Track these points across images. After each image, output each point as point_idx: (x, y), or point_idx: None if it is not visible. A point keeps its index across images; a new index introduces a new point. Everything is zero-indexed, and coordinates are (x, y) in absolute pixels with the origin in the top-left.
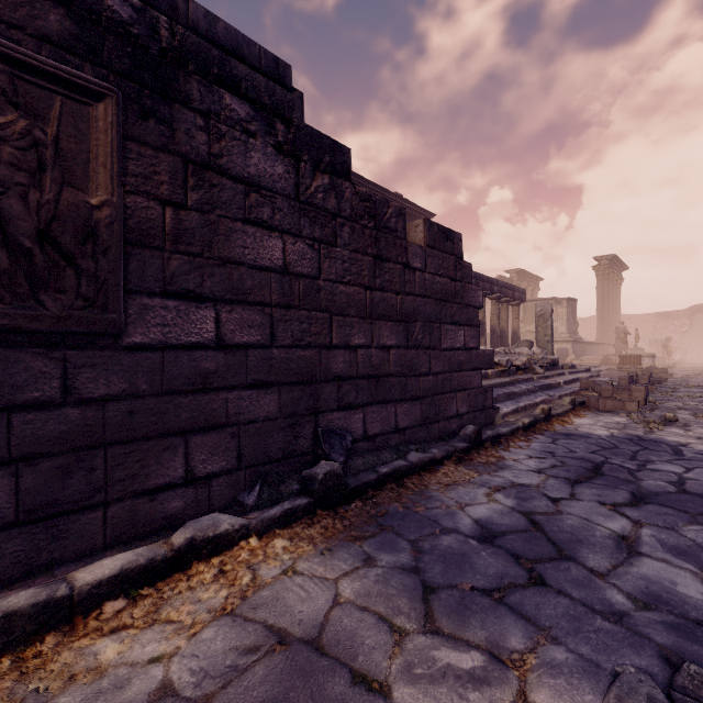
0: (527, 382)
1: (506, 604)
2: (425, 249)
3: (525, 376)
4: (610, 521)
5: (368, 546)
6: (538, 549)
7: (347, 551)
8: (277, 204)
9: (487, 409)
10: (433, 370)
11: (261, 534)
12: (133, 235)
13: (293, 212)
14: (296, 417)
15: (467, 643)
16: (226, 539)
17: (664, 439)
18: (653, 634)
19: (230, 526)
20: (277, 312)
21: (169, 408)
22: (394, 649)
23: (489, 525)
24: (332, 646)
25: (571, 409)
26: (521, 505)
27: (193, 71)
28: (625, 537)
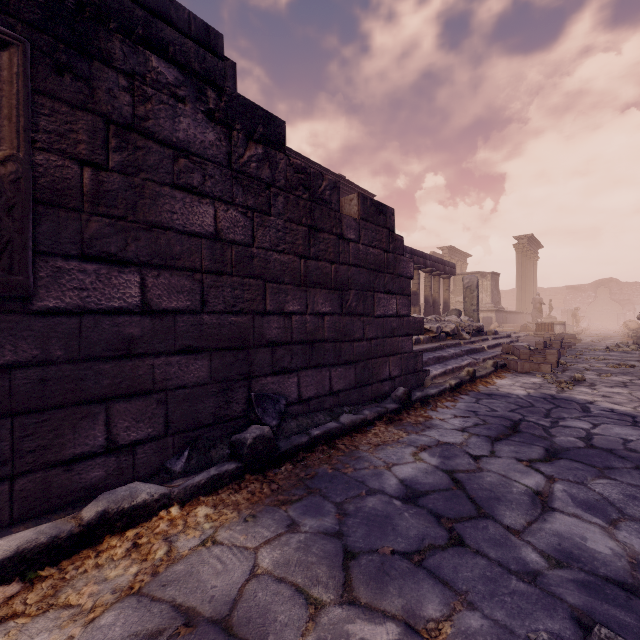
0: (455, 347)
1: (425, 568)
2: (359, 222)
3: (454, 341)
4: (526, 477)
5: (294, 510)
6: (459, 508)
7: (272, 517)
8: (208, 171)
9: (417, 372)
10: (366, 336)
11: (184, 502)
12: (45, 194)
13: (225, 180)
14: (228, 382)
15: (383, 613)
16: (144, 510)
17: (573, 398)
18: (565, 594)
19: (148, 496)
20: (208, 278)
21: (88, 374)
22: (308, 625)
23: (413, 485)
24: (242, 625)
25: (494, 371)
26: (444, 464)
27: (115, 30)
28: (539, 493)
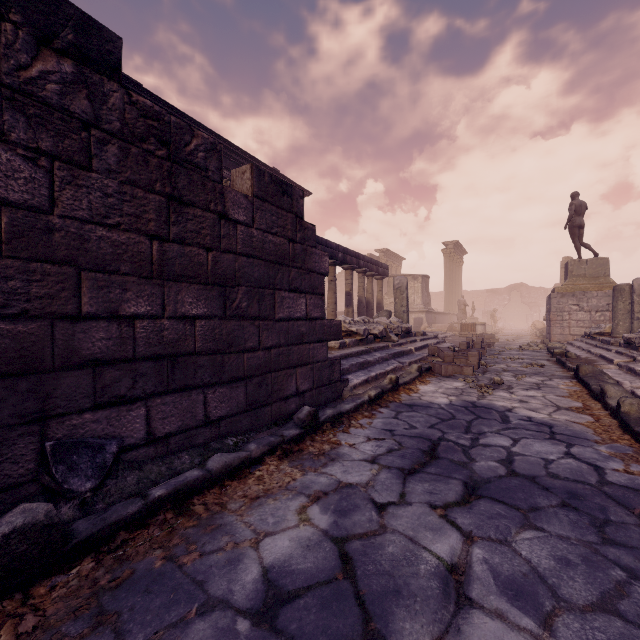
0: (383, 350)
1: None
2: (252, 200)
3: (381, 344)
4: (439, 538)
5: None
6: (338, 625)
7: None
8: None
9: (334, 382)
10: (264, 344)
11: None
12: None
13: None
14: None
15: None
16: None
17: (493, 405)
18: None
19: None
20: None
21: None
22: None
23: (281, 578)
24: None
25: (418, 376)
26: (338, 525)
27: None
28: (454, 567)
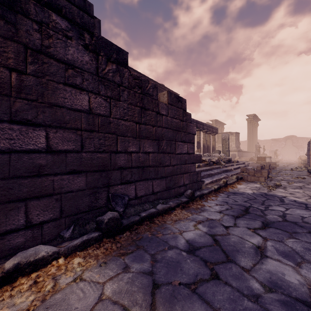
0: (217, 169)
1: (197, 293)
2: (168, 105)
3: (217, 166)
4: (252, 238)
5: (128, 259)
6: (217, 256)
7: (115, 263)
8: (85, 77)
9: (198, 181)
10: (172, 164)
11: (67, 255)
12: None
13: (95, 81)
14: (96, 189)
15: None
16: (43, 261)
17: (276, 194)
18: (274, 309)
19: (46, 253)
20: (85, 133)
21: (14, 186)
22: None
23: (193, 243)
24: None
25: (236, 181)
26: (210, 231)
27: None
28: (259, 247)
